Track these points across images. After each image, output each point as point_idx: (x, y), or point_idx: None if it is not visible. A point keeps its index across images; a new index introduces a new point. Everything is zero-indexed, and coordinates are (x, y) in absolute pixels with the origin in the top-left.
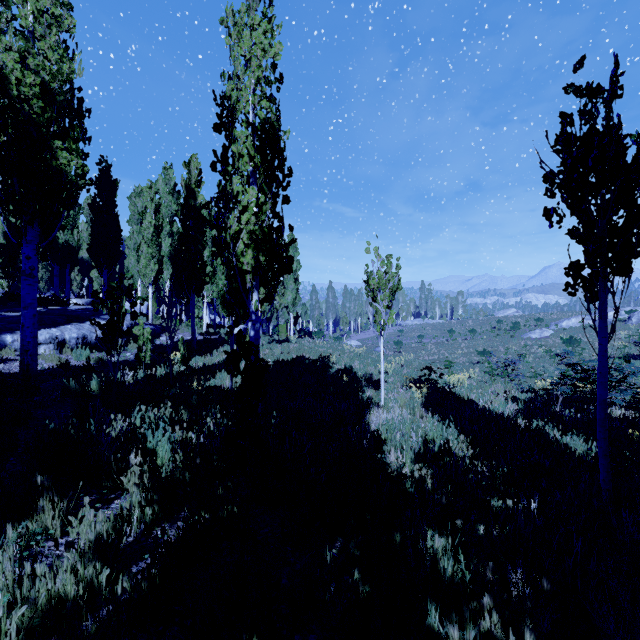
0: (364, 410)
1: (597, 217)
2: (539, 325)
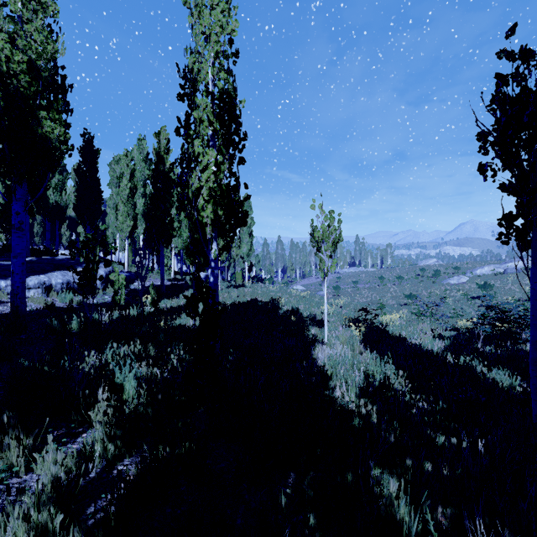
0: (310, 346)
1: (531, 170)
2: (457, 273)
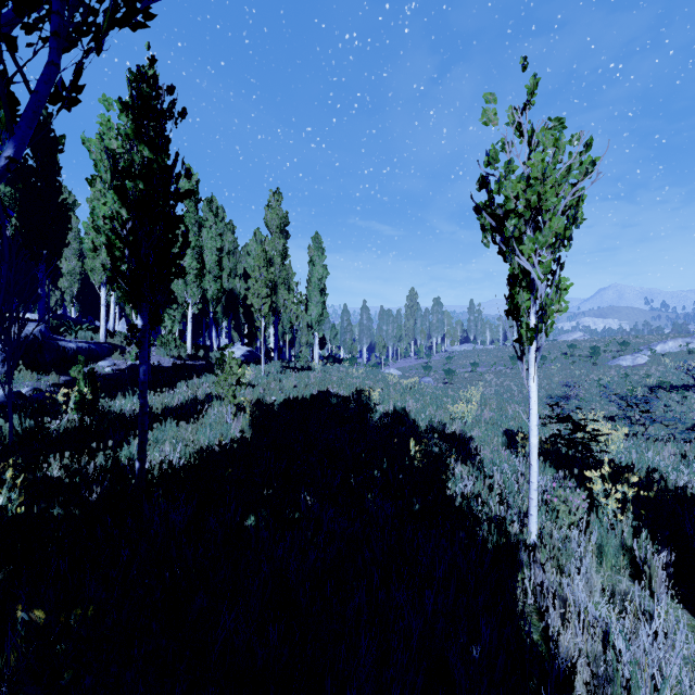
0: (518, 600)
1: None
2: (624, 350)
